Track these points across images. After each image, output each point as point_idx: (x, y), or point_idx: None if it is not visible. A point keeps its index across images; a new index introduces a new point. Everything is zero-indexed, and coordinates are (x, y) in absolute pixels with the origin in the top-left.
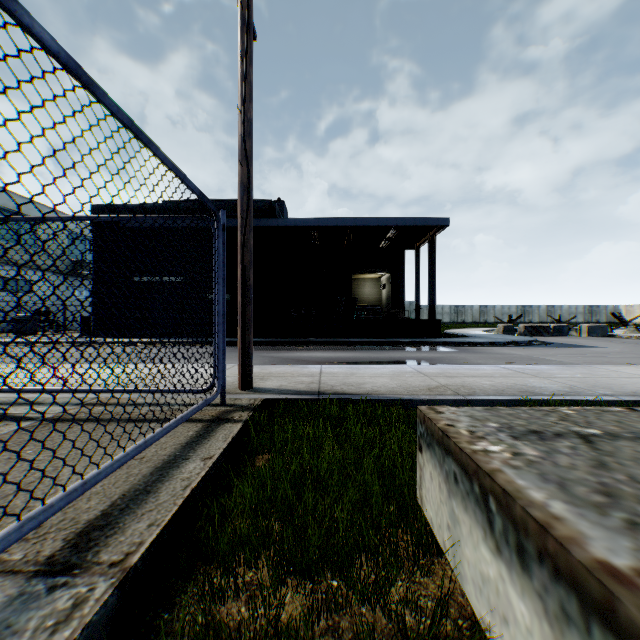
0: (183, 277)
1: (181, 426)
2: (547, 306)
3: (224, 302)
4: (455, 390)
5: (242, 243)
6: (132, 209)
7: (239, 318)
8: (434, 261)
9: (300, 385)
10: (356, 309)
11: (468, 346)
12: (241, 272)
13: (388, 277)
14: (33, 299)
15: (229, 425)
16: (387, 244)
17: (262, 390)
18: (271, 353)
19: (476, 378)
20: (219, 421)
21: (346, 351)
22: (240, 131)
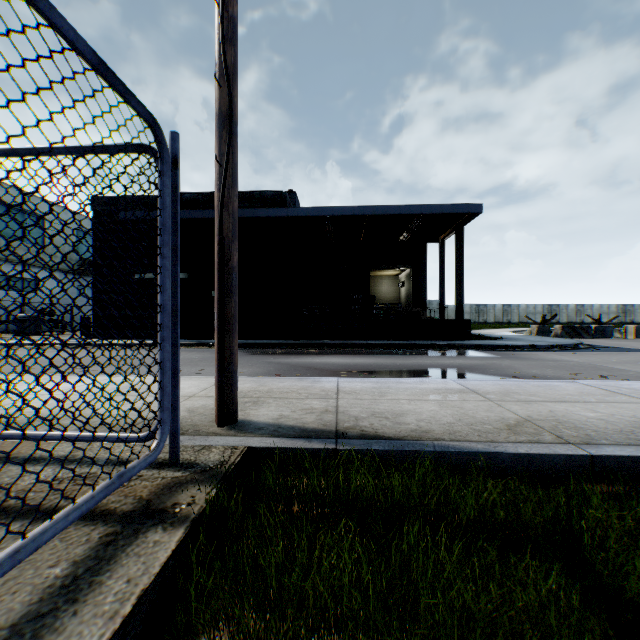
0: (187, 274)
1: (57, 537)
2: (576, 305)
3: (176, 289)
4: (553, 431)
5: (220, 203)
6: (133, 201)
7: (216, 317)
8: (462, 254)
9: (308, 416)
10: (374, 308)
11: (505, 350)
12: (218, 247)
13: (408, 274)
14: (39, 298)
15: (155, 536)
16: (408, 236)
17: (250, 427)
18: (279, 358)
19: (565, 404)
20: (143, 519)
21: (365, 356)
22: (217, 35)
